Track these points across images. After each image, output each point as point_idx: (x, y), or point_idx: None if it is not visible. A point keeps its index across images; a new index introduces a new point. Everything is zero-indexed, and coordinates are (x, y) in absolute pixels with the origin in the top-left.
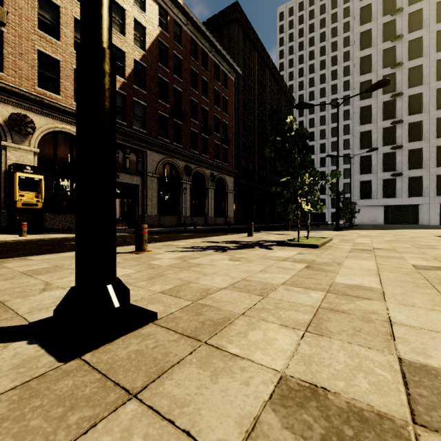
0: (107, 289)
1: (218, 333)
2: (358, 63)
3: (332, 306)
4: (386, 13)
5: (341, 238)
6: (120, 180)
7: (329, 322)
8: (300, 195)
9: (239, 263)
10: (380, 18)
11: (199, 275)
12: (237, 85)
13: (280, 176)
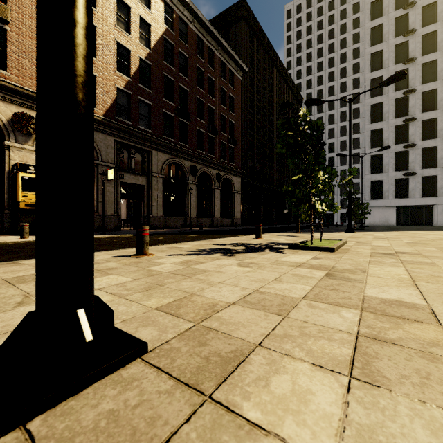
0: (77, 316)
1: (228, 378)
2: (369, 59)
3: (375, 332)
4: (398, 7)
5: (356, 240)
6: (125, 180)
7: (378, 360)
8: (312, 194)
9: (249, 270)
10: (392, 13)
11: (204, 285)
12: (244, 84)
13: (288, 176)
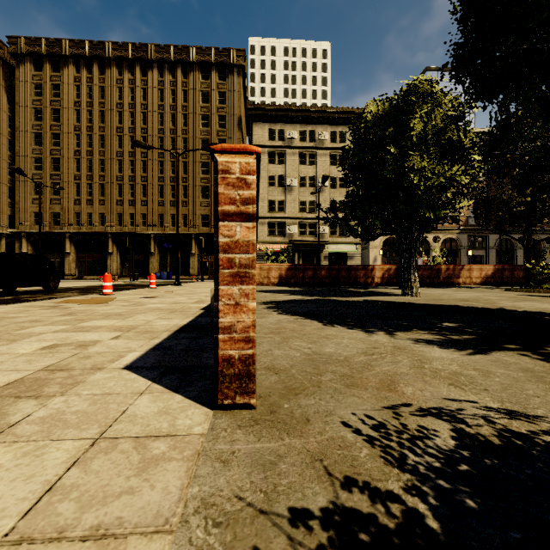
0: None
1: None
2: None
3: None
4: None
5: None
6: (473, 254)
7: None
8: None
9: None
10: None
11: None
12: None
13: None
